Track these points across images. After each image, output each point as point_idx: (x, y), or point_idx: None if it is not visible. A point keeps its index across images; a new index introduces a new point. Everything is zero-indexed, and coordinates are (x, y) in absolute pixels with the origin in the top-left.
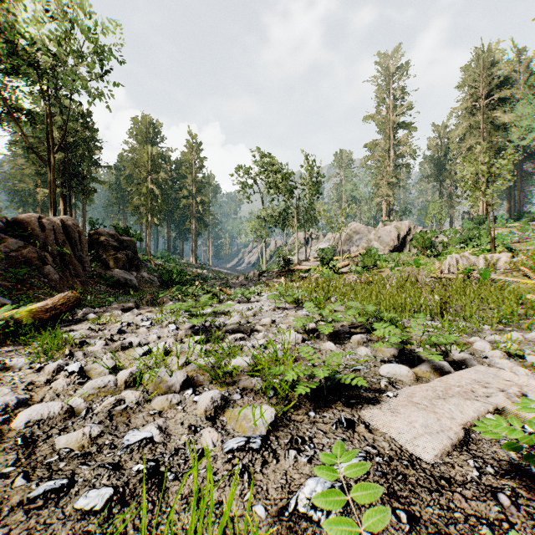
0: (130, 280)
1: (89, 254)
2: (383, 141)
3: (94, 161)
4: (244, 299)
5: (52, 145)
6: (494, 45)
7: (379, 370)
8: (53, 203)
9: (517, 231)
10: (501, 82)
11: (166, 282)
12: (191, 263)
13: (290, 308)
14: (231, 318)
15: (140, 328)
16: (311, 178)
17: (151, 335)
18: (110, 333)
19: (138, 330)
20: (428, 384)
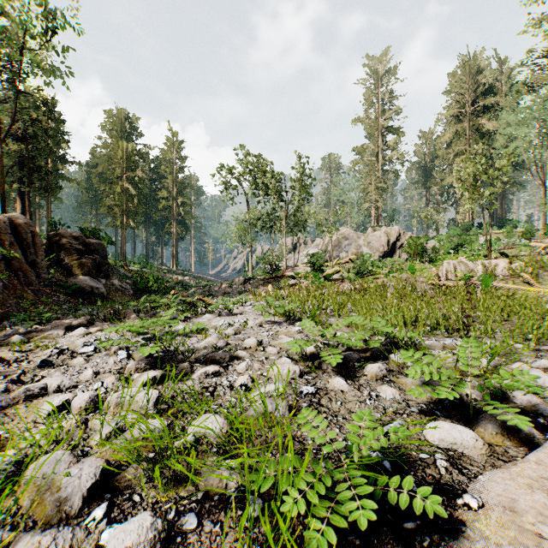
0: (97, 288)
1: (47, 258)
2: (371, 145)
3: (60, 156)
4: (226, 311)
5: (1, 131)
6: (479, 53)
7: (424, 433)
8: (2, 199)
9: (502, 238)
10: (486, 90)
11: (141, 290)
12: (171, 269)
13: (280, 323)
14: (206, 339)
15: (78, 356)
16: (300, 179)
17: (87, 369)
18: (22, 370)
19: (71, 361)
20: (522, 470)
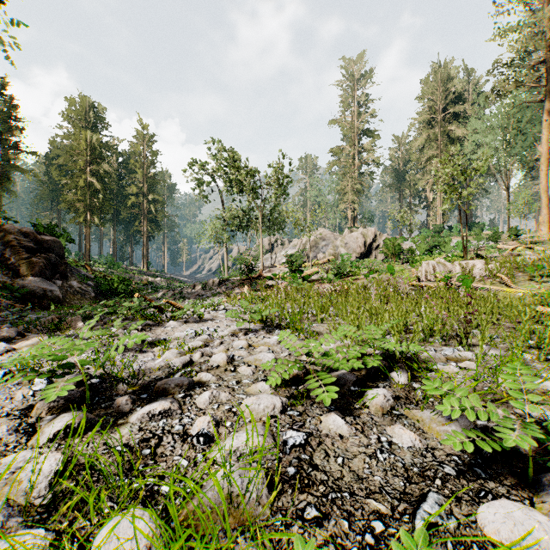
0: (51, 291)
1: None
2: (348, 147)
3: (13, 144)
4: (195, 316)
5: None
6: (449, 62)
7: (479, 523)
8: None
9: (471, 240)
10: (456, 98)
11: (106, 292)
12: (141, 270)
13: (256, 331)
14: (164, 355)
15: None
16: (277, 177)
17: None
18: None
19: None
20: None
